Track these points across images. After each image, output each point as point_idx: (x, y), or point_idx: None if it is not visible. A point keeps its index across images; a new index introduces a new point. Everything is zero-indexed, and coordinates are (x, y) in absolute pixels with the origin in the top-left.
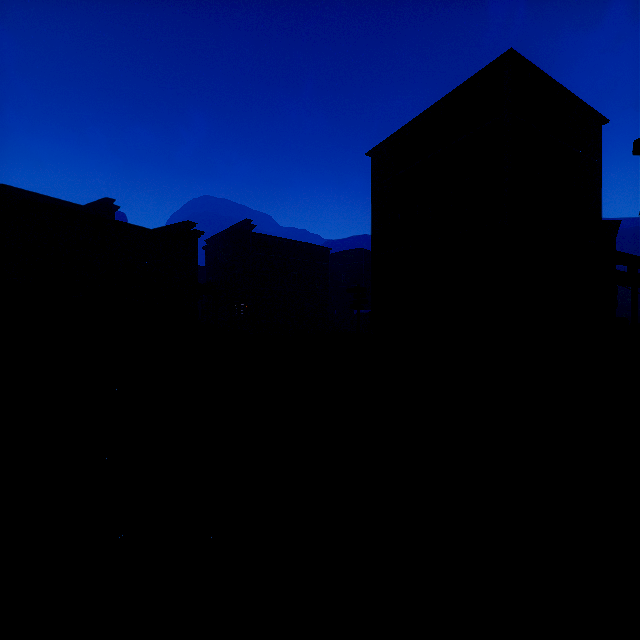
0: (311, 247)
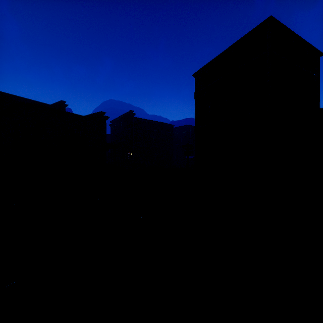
0: (163, 124)
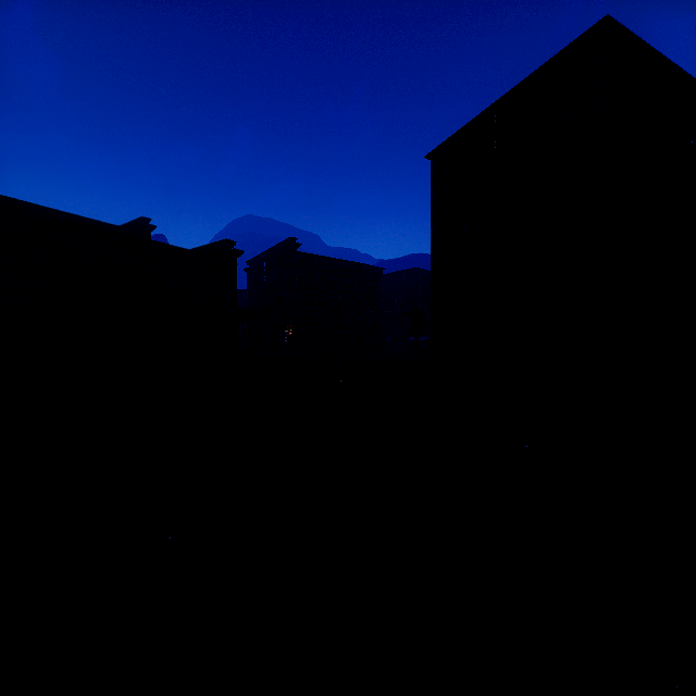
0: (362, 267)
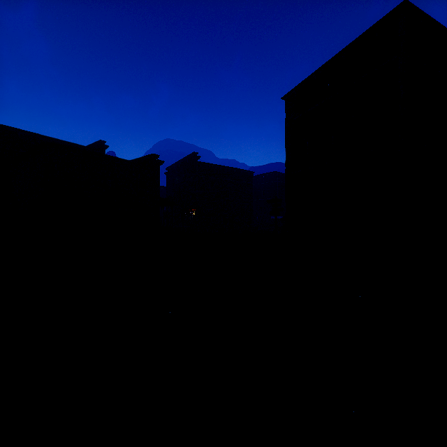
0: (239, 171)
